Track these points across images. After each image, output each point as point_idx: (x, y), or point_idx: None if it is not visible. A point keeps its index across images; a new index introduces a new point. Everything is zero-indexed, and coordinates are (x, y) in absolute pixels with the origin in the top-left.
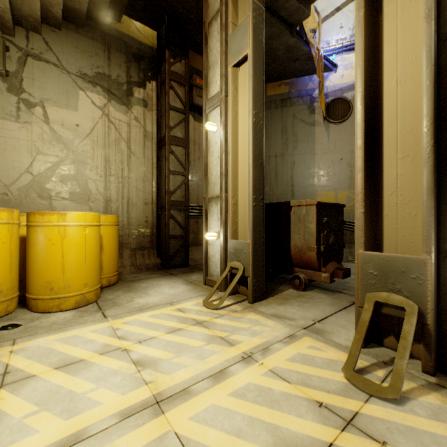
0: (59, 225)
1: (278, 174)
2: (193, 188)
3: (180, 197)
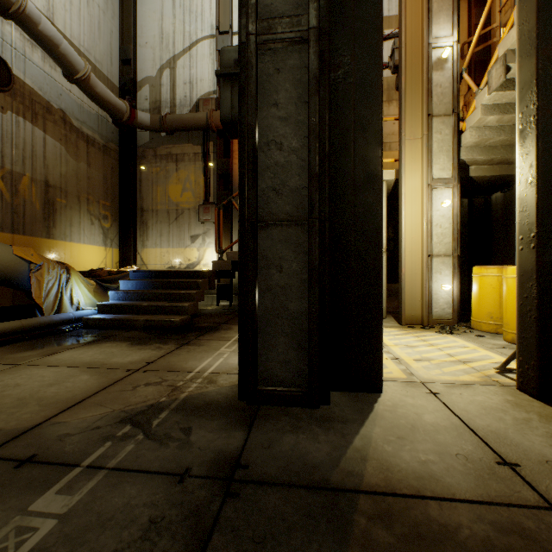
0: (504, 277)
1: None
2: None
3: None
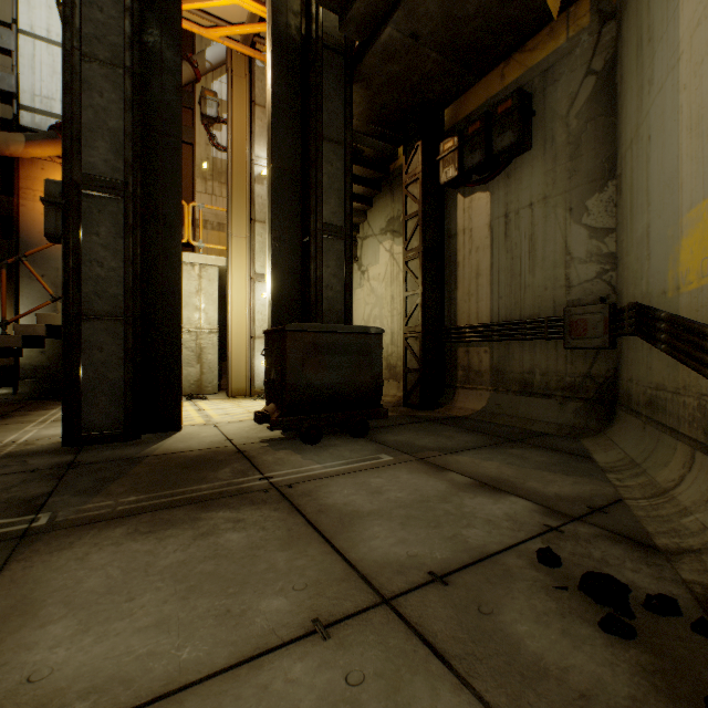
0: None
1: (632, 196)
2: (462, 301)
3: (416, 321)
